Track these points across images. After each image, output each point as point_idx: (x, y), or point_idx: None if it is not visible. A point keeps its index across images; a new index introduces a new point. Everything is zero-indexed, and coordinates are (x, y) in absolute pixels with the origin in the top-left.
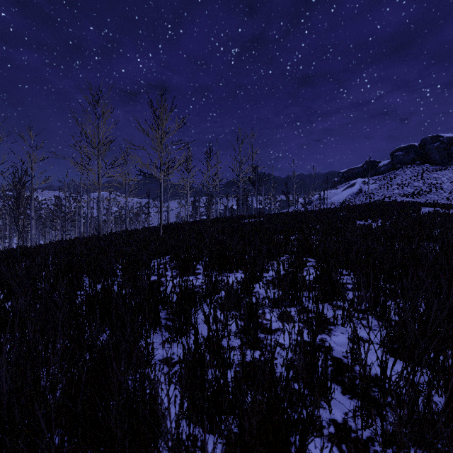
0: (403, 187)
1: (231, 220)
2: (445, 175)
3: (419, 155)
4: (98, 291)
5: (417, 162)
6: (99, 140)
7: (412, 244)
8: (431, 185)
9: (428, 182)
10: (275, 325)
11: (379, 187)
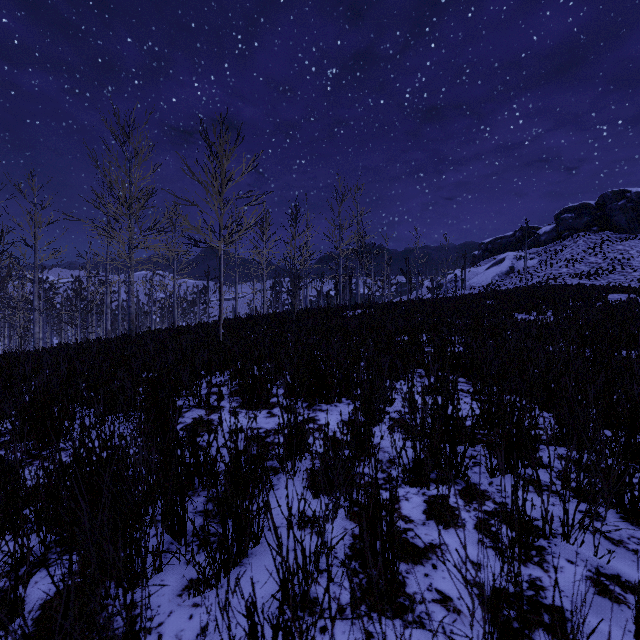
0: (573, 264)
1: (327, 312)
2: (635, 247)
3: (596, 218)
4: (63, 465)
5: (594, 228)
6: (131, 193)
7: (620, 353)
8: (615, 261)
9: (610, 257)
10: (424, 536)
11: (539, 265)
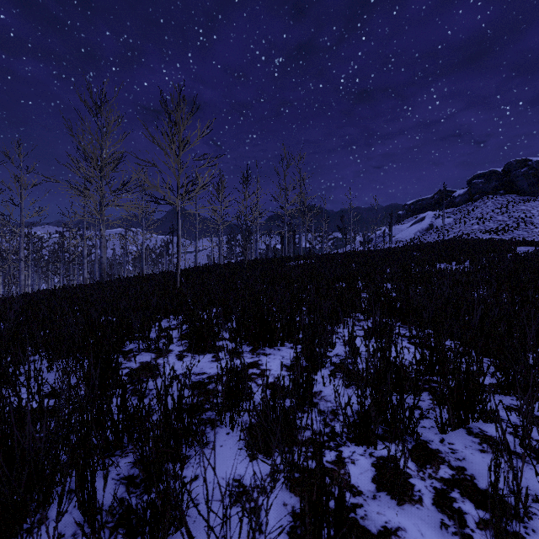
0: (484, 221)
1: (273, 262)
2: (536, 207)
3: (502, 183)
4: None
5: (501, 191)
6: (102, 158)
7: None
8: (519, 220)
9: (515, 216)
10: (376, 516)
11: (454, 222)
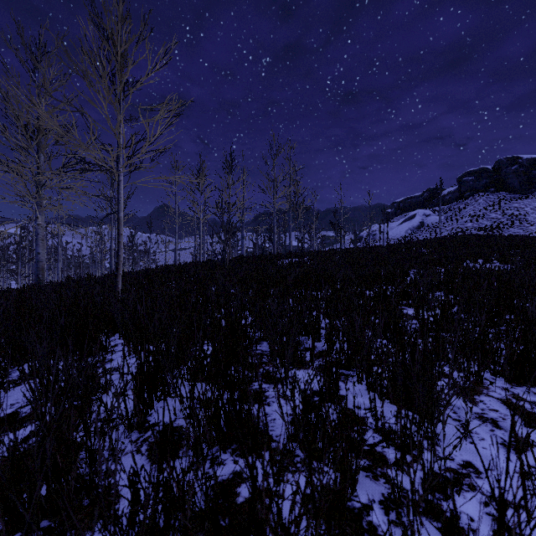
0: (477, 219)
1: (262, 260)
2: (529, 205)
3: (493, 180)
4: None
5: (491, 189)
6: (39, 124)
7: None
8: (513, 217)
9: (508, 214)
10: None
11: (446, 220)
